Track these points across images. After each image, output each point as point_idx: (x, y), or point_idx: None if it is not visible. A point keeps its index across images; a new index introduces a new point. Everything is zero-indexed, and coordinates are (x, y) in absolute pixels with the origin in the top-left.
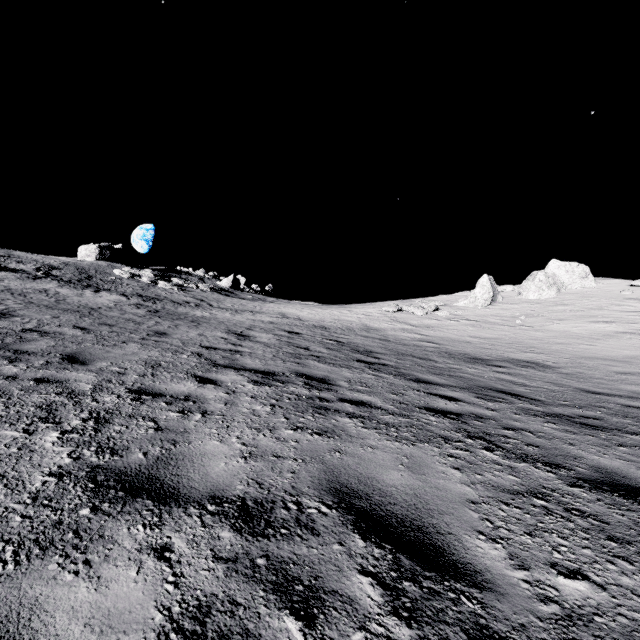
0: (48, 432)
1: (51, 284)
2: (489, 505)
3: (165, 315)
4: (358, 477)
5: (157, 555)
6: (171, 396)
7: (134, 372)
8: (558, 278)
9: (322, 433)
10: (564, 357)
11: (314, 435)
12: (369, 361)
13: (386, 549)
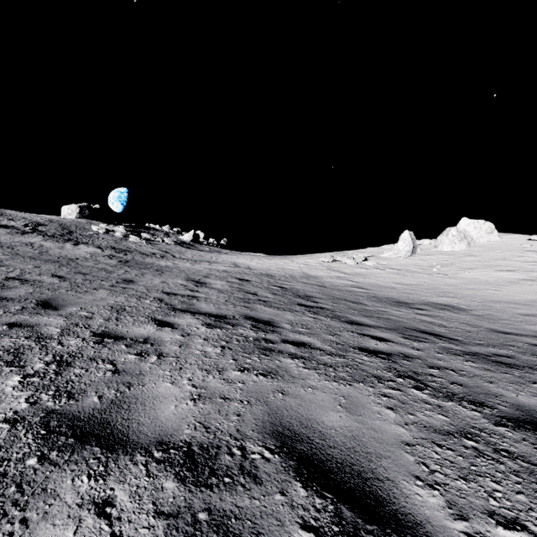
0: (11, 376)
1: (37, 238)
2: (423, 447)
3: (134, 265)
4: (299, 419)
5: (98, 511)
6: (131, 339)
7: (100, 316)
8: (468, 233)
9: (267, 374)
10: (475, 301)
11: (259, 376)
12: (309, 305)
13: (327, 499)
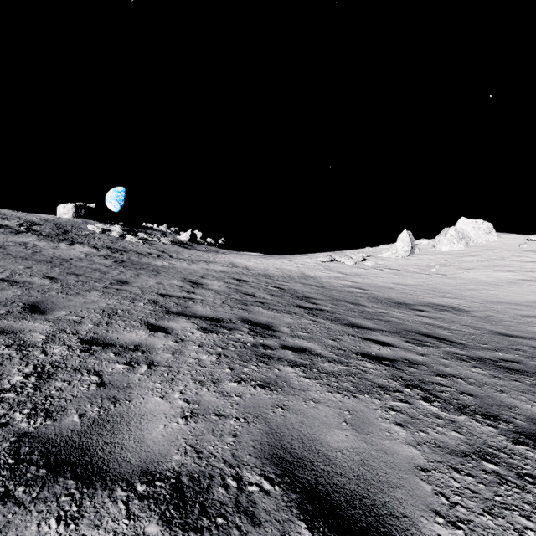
0: None
1: (31, 238)
2: (440, 473)
3: (129, 265)
4: (302, 439)
5: None
6: (121, 346)
7: (90, 321)
8: (466, 233)
9: (265, 385)
10: (475, 302)
11: (257, 388)
12: (308, 306)
13: None
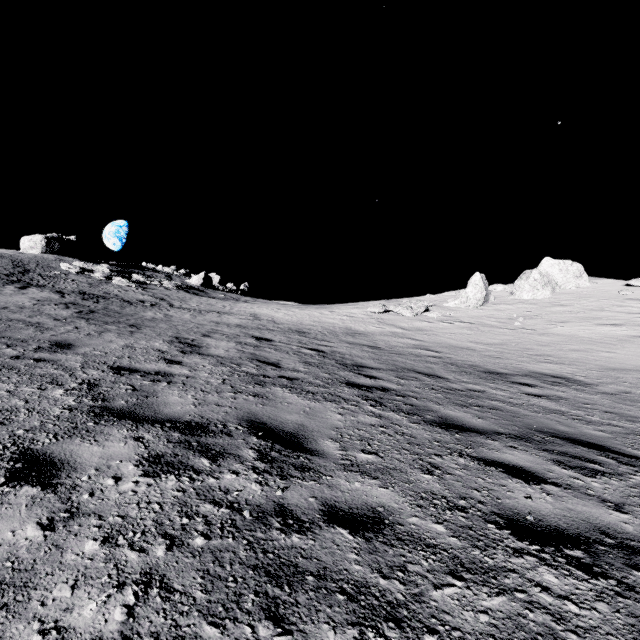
0: None
1: None
2: None
3: (98, 317)
4: None
5: None
6: None
7: None
8: (552, 277)
9: None
10: (592, 369)
11: None
12: (363, 384)
13: None
